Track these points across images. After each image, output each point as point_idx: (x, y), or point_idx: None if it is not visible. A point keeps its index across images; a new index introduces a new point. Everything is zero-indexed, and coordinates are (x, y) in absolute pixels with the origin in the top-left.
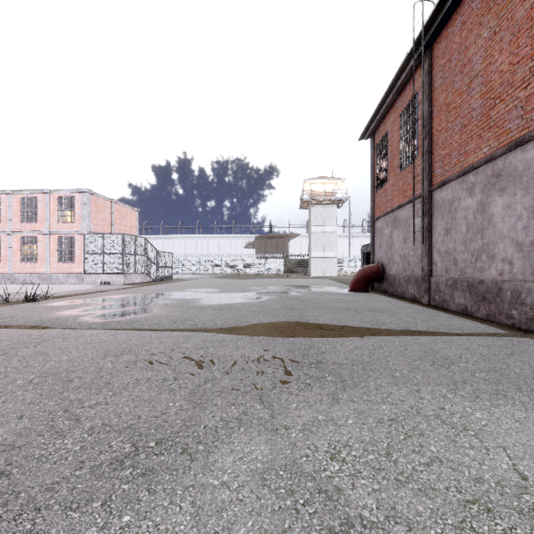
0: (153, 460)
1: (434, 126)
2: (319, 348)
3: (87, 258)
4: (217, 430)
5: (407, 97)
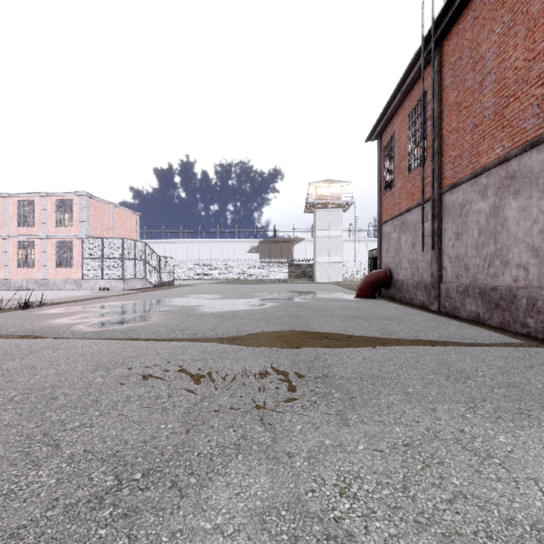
0: (138, 496)
1: (444, 126)
2: (326, 360)
3: (85, 263)
4: (212, 458)
5: (416, 96)
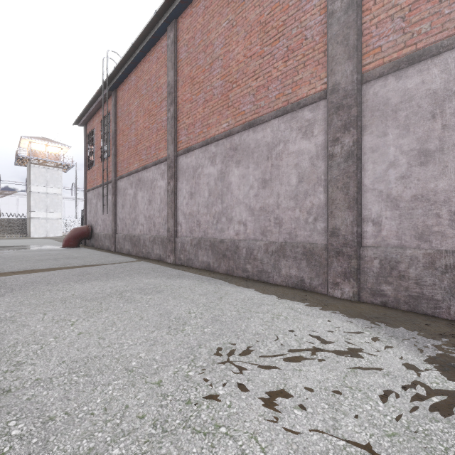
0: None
1: (118, 140)
2: (4, 281)
3: None
4: None
5: (105, 111)
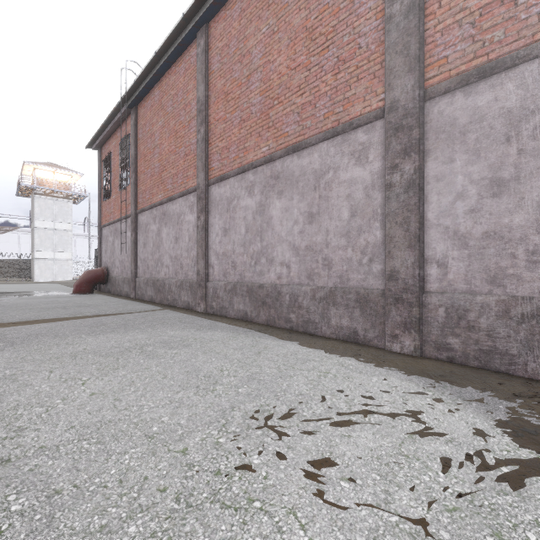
0: None
1: (138, 166)
2: (4, 333)
3: None
4: None
5: (124, 132)
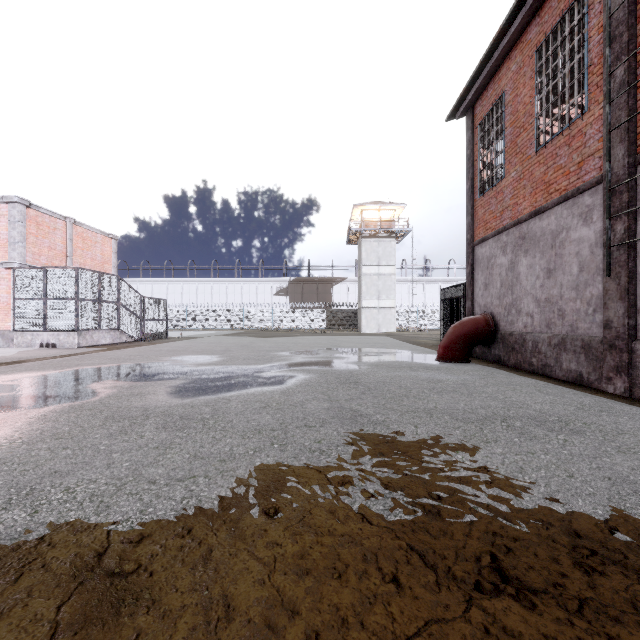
0: None
1: None
2: None
3: (18, 306)
4: None
5: (557, 8)
